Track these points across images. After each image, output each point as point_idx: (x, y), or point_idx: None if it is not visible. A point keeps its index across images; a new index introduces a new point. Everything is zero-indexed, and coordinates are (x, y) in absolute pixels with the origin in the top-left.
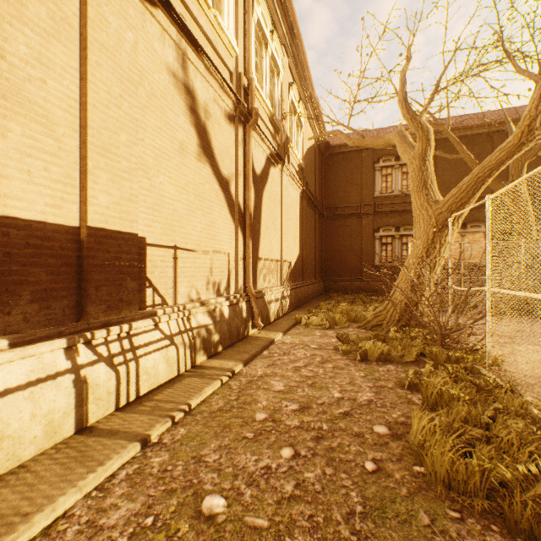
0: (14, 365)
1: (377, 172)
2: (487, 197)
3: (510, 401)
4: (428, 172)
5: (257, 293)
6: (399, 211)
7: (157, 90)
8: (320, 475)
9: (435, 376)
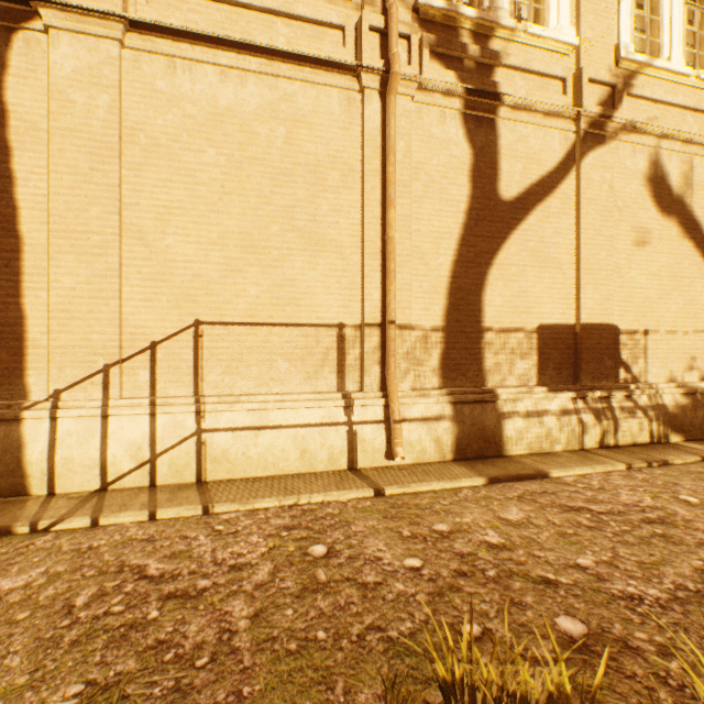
0: (550, 401)
1: None
2: None
3: None
4: None
5: None
6: None
7: (627, 201)
8: None
9: None
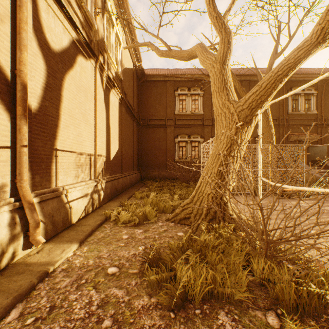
0: None
1: (176, 97)
2: None
3: None
4: (227, 75)
5: (47, 193)
6: (190, 125)
7: None
8: None
9: None
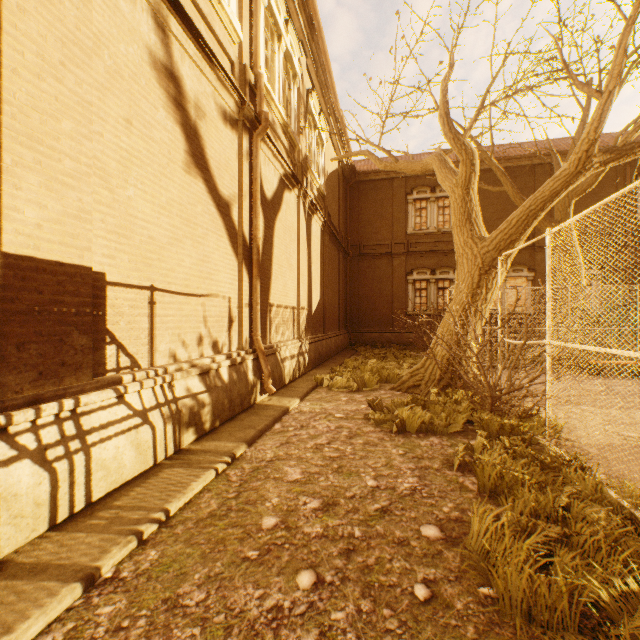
0: None
1: (410, 205)
2: (548, 231)
3: (582, 483)
4: (472, 203)
5: (267, 349)
6: (435, 251)
7: (124, 68)
8: (354, 614)
9: (490, 452)
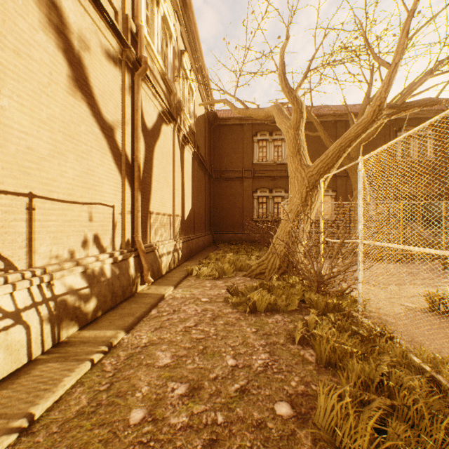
0: None
1: (255, 143)
2: (360, 158)
3: (393, 351)
4: (301, 140)
5: (147, 247)
6: (272, 177)
7: None
8: None
9: (322, 327)
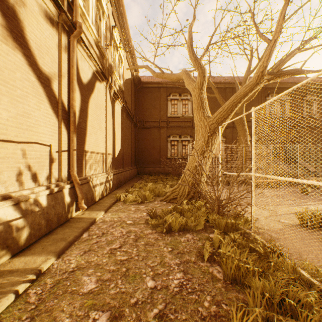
0: None
1: (169, 101)
2: (253, 108)
3: (285, 266)
4: (203, 97)
5: (82, 180)
6: (181, 126)
7: None
8: None
9: (225, 245)
